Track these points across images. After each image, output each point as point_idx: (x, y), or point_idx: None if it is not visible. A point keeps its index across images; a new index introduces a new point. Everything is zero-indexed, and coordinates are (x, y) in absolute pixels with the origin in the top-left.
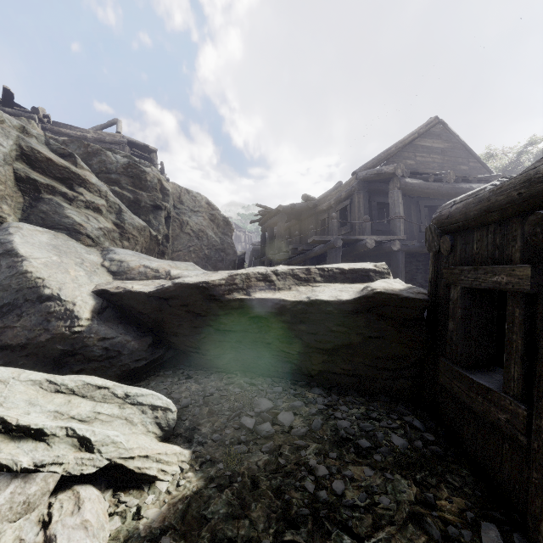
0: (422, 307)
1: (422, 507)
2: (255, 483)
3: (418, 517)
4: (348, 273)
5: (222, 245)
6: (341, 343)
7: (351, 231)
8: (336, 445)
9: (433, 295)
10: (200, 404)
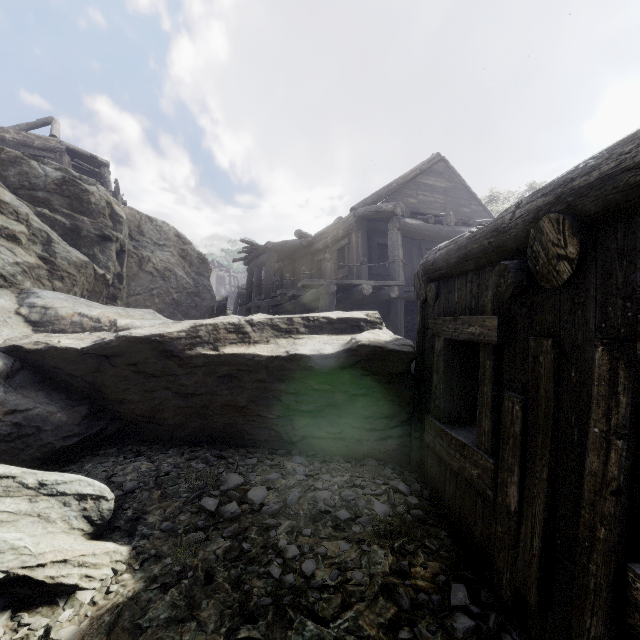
0: (407, 360)
1: (396, 577)
2: (211, 576)
3: (391, 588)
4: (336, 323)
5: (196, 288)
6: (325, 403)
7: (349, 274)
8: (312, 519)
9: (421, 347)
10: (150, 487)
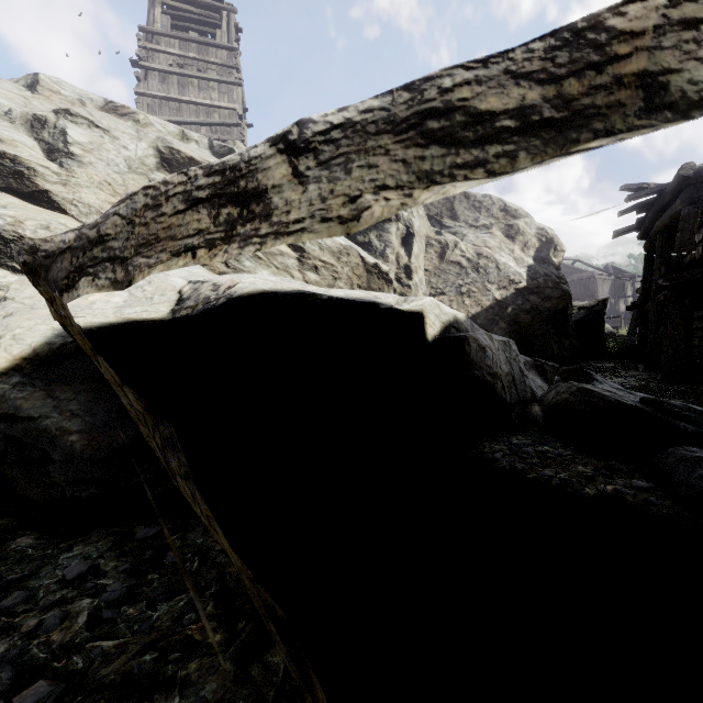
0: None
1: None
2: None
3: None
4: None
5: (532, 281)
6: None
7: None
8: None
9: None
10: None
